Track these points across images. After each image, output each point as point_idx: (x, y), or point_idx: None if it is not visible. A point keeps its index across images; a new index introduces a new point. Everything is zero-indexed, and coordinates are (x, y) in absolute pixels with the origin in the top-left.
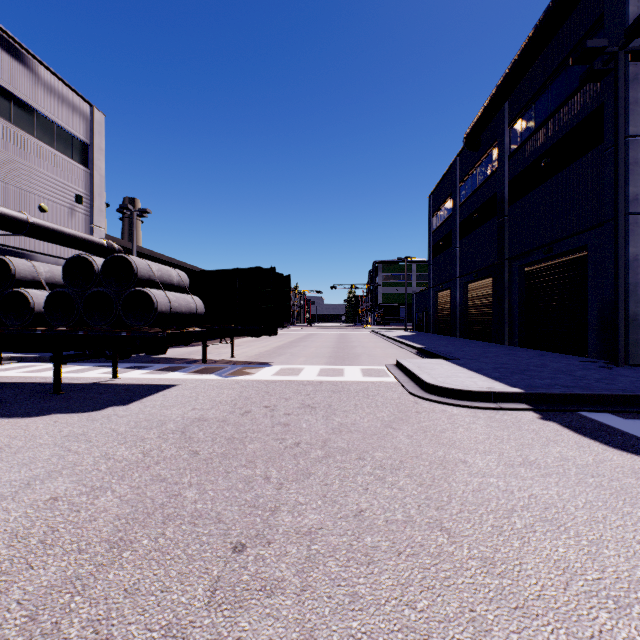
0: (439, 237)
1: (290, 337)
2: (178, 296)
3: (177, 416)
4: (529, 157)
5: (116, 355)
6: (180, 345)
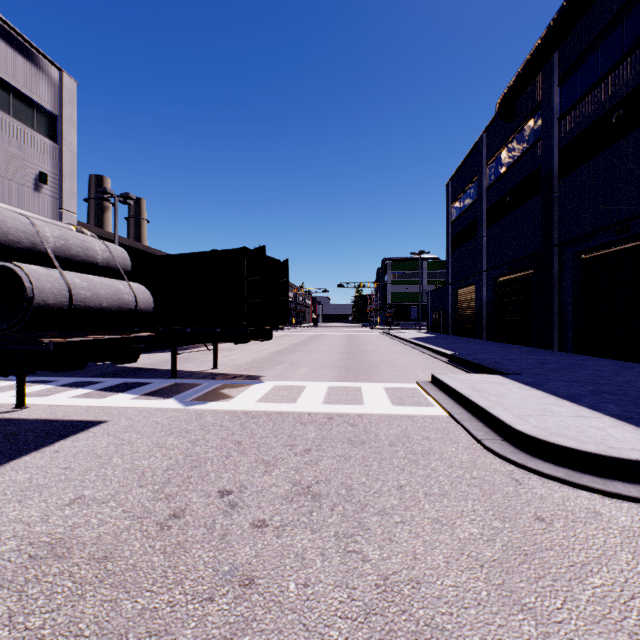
0: (460, 227)
1: (293, 339)
2: (96, 281)
3: (15, 532)
4: (590, 115)
5: (21, 373)
6: (164, 349)
